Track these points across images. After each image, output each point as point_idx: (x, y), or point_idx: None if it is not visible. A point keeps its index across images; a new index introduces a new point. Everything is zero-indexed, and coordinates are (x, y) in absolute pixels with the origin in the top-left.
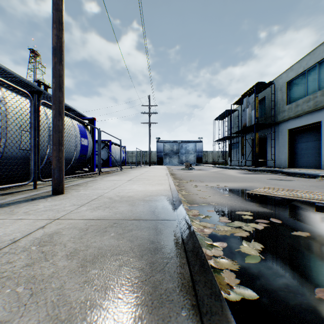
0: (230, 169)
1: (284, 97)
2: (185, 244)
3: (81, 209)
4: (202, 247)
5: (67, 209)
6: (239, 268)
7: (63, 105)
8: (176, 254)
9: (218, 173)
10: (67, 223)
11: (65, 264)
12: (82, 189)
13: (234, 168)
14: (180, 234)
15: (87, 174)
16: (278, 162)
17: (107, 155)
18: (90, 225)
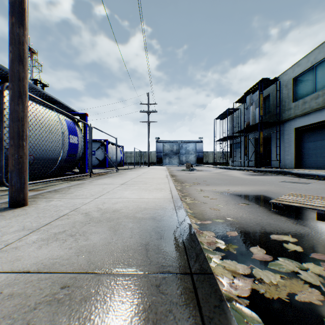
0: (233, 170)
1: (290, 95)
2: None
3: (27, 239)
4: None
5: (4, 239)
6: None
7: (24, 83)
8: None
9: (222, 175)
10: None
11: None
12: (57, 197)
13: (237, 169)
14: None
15: (74, 176)
16: (283, 163)
17: (103, 155)
18: (10, 293)
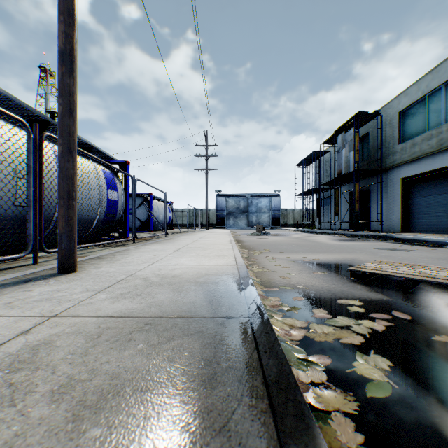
0: (319, 234)
1: (396, 134)
2: (263, 366)
3: (97, 298)
4: (291, 366)
5: (75, 298)
6: (359, 408)
7: (74, 138)
8: (249, 390)
9: (303, 240)
10: (68, 323)
11: (43, 414)
12: (105, 264)
13: (325, 233)
14: (255, 346)
15: (116, 241)
16: (386, 225)
17: (146, 215)
18: (107, 327)
